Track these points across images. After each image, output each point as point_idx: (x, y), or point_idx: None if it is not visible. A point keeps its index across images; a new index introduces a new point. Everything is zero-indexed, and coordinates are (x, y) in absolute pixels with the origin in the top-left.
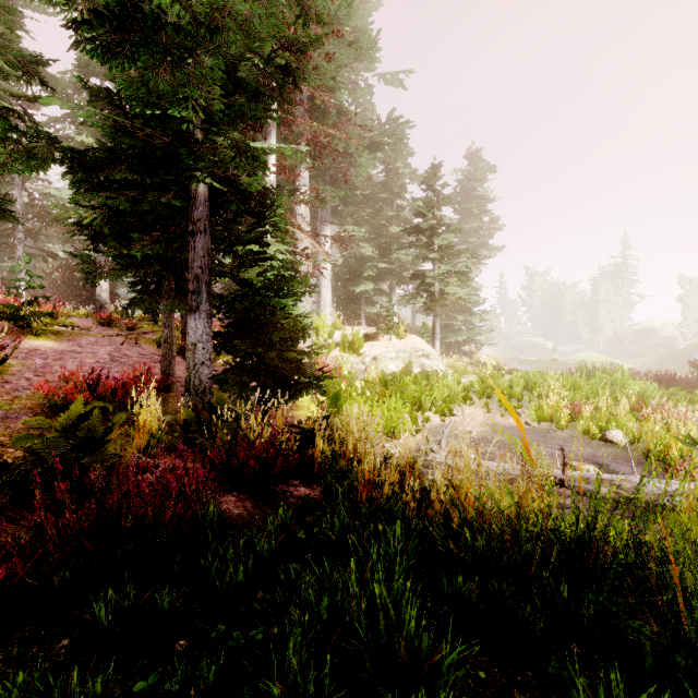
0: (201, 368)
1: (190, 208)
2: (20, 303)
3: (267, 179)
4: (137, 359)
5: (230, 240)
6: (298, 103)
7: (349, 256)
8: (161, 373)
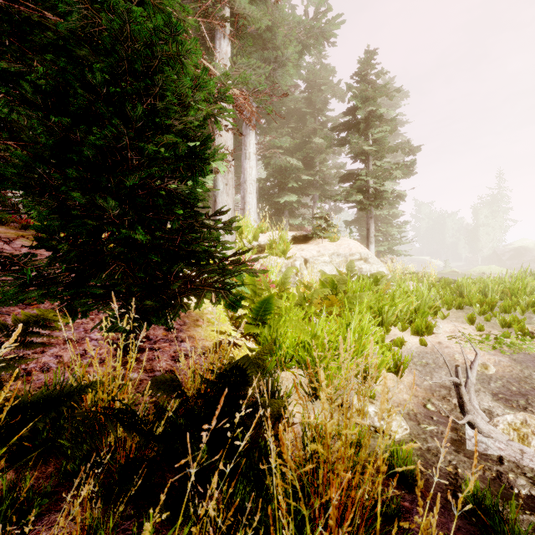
0: None
1: None
2: None
3: None
4: None
5: None
6: None
7: (273, 172)
8: None
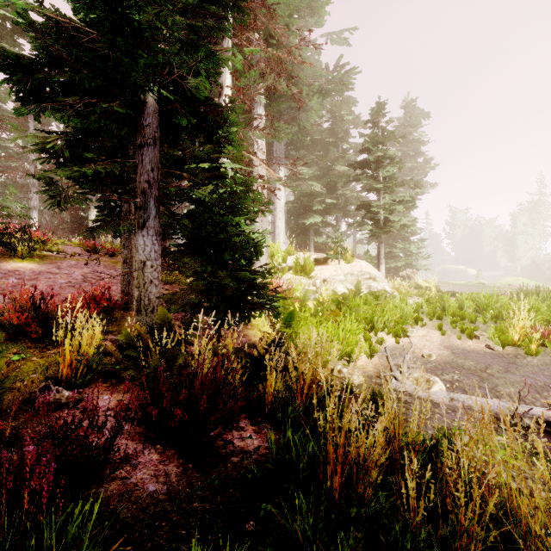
0: (149, 287)
1: (138, 121)
2: (12, 231)
3: (223, 104)
4: (108, 280)
5: (185, 161)
6: (252, 26)
7: (300, 194)
8: (121, 292)
